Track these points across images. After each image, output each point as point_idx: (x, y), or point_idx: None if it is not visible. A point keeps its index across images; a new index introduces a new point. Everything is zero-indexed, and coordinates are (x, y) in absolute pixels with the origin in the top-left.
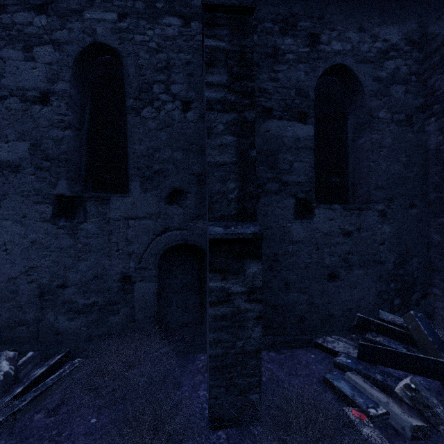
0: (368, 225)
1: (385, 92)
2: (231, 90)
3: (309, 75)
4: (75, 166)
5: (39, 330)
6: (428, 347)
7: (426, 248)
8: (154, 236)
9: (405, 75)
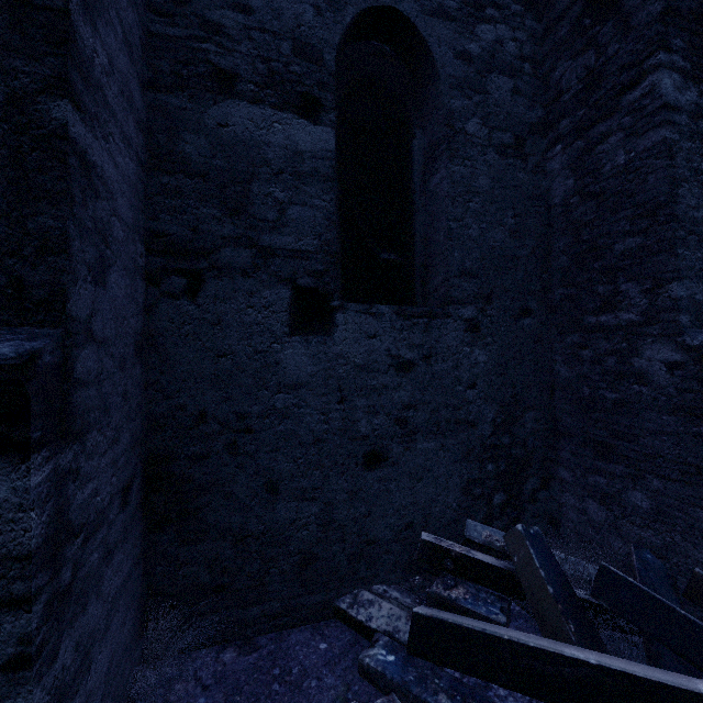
0: (445, 348)
1: (478, 85)
2: None
3: (325, 16)
4: None
5: None
6: (546, 609)
7: (548, 391)
8: None
9: (513, 60)
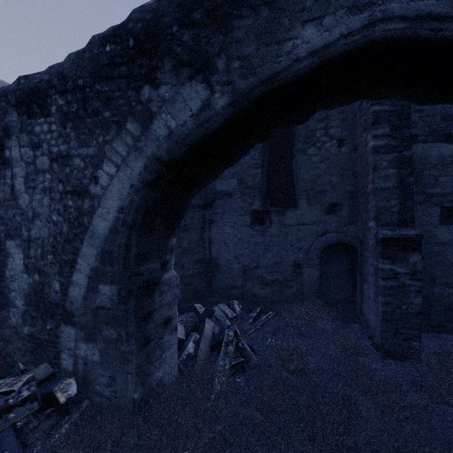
0: None
1: None
2: (392, 138)
3: None
4: (261, 191)
5: (243, 293)
6: None
7: None
8: (316, 237)
9: None
